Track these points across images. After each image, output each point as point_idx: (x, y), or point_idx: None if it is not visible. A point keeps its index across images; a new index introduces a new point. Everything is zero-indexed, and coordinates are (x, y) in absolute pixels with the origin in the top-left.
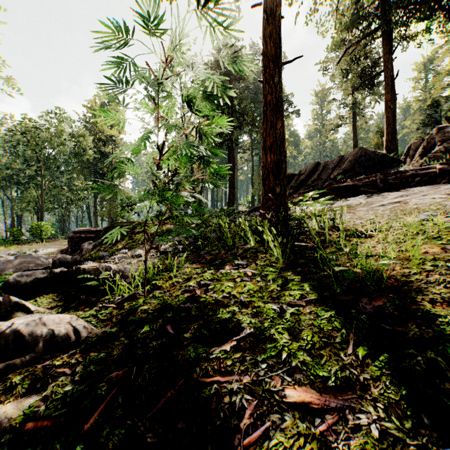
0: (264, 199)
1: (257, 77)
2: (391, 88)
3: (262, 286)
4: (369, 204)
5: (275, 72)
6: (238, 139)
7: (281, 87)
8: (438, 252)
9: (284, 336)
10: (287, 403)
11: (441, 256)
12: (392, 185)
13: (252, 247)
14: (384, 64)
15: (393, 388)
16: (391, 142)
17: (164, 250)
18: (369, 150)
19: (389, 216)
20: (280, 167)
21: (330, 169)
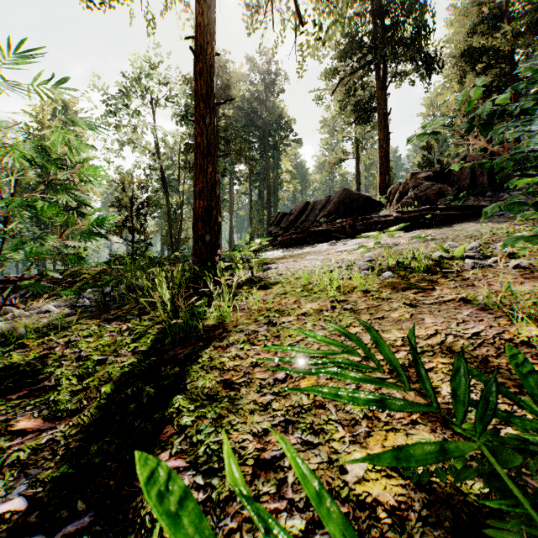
0: (194, 247)
1: (253, 98)
2: (384, 126)
3: (118, 340)
4: (321, 253)
5: (207, 113)
6: (224, 170)
7: (213, 129)
8: (289, 304)
9: (72, 383)
10: (11, 431)
11: (283, 308)
12: (359, 232)
13: (164, 300)
14: (377, 99)
15: (93, 411)
16: (384, 183)
17: (78, 304)
18: (353, 191)
19: (313, 267)
20: (210, 214)
21: (318, 210)
